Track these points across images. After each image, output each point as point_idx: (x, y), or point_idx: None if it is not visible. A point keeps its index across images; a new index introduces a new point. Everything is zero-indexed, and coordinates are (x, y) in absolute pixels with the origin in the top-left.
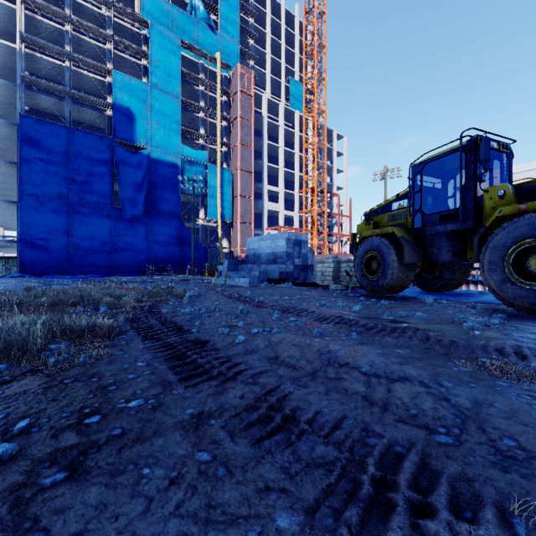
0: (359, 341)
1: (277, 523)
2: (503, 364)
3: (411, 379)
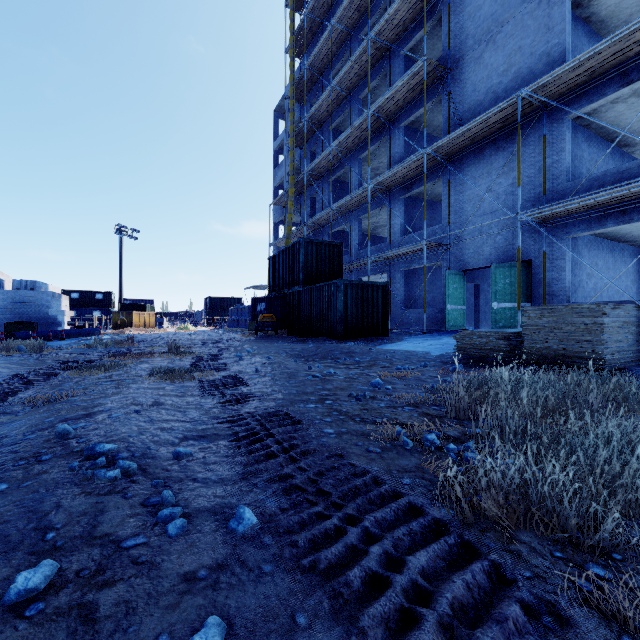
0: (63, 416)
1: (259, 386)
2: (35, 399)
3: (145, 391)
